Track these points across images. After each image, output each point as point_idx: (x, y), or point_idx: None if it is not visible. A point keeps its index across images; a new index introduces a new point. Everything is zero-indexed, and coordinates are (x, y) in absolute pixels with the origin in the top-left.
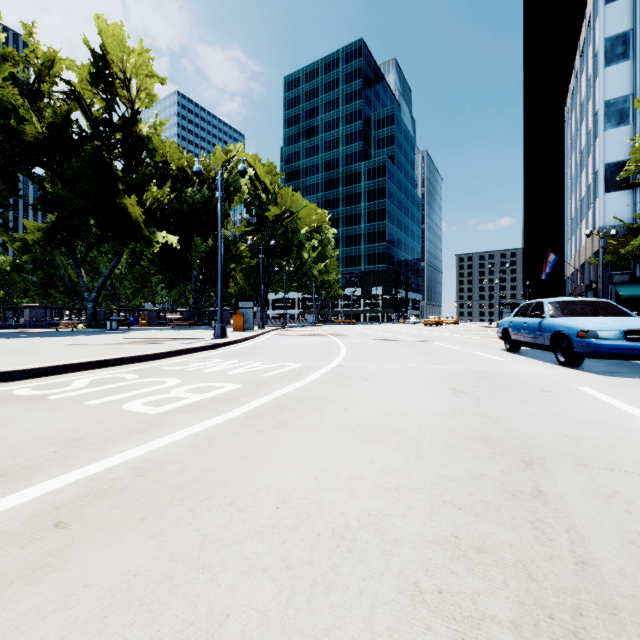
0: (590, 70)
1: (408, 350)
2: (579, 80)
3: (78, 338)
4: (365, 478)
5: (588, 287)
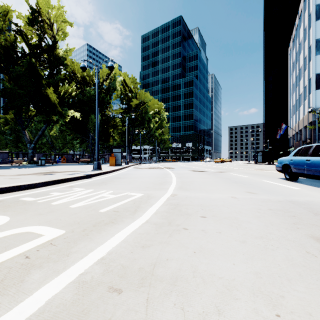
0: (306, 24)
1: (218, 179)
2: (298, 31)
3: (9, 170)
4: None
5: (304, 142)
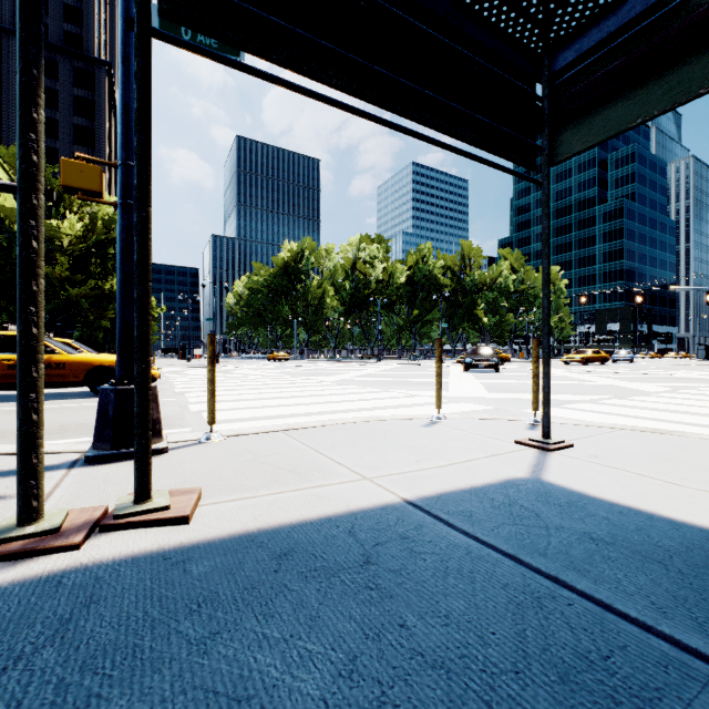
0: None
1: None
2: None
3: None
4: None
5: None
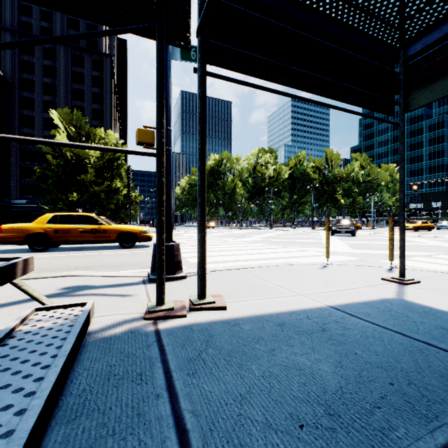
0: None
1: None
2: None
3: None
4: None
5: None
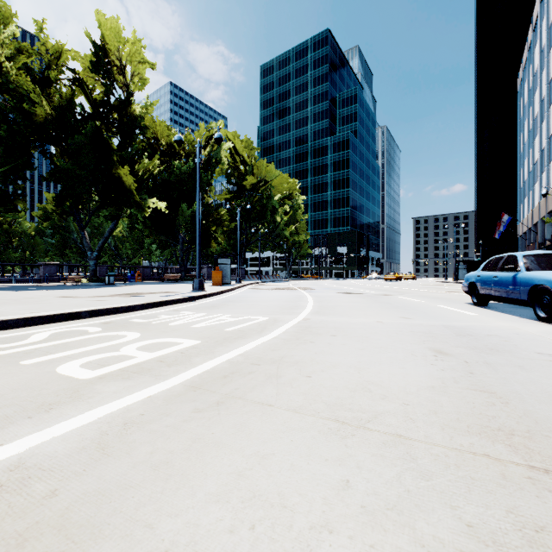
0: (544, 42)
1: (374, 303)
2: (532, 52)
3: (75, 291)
4: (336, 529)
5: (541, 245)
